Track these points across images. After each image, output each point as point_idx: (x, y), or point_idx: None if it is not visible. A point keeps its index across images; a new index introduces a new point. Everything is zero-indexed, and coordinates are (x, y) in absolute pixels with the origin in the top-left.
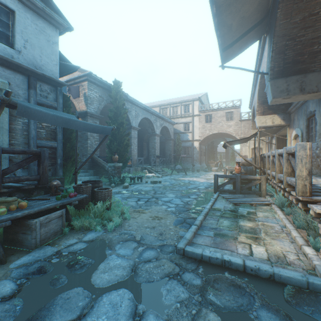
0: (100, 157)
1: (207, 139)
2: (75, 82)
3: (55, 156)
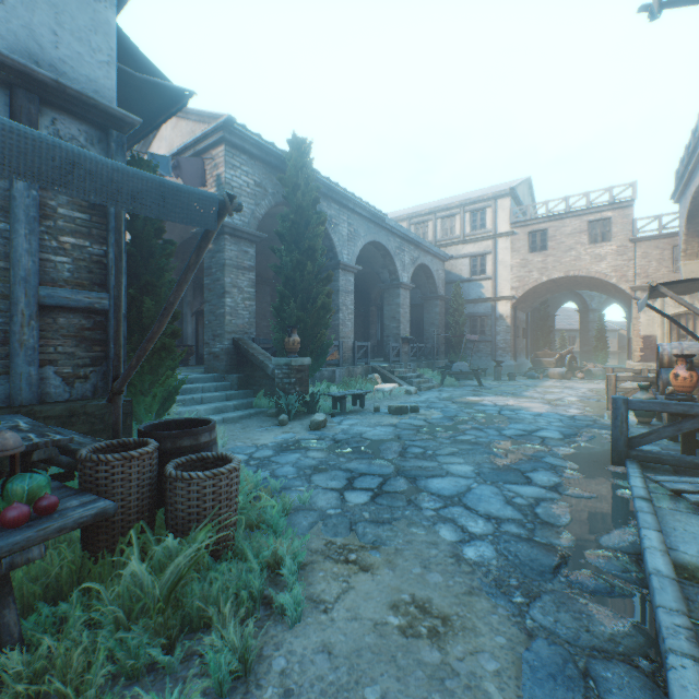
0: (257, 340)
1: (534, 294)
2: (197, 151)
3: (104, 337)
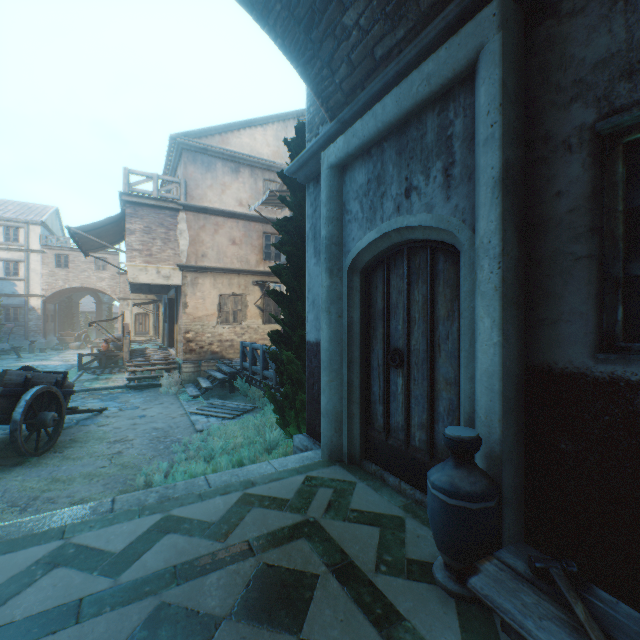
0: None
1: (61, 293)
2: None
3: None
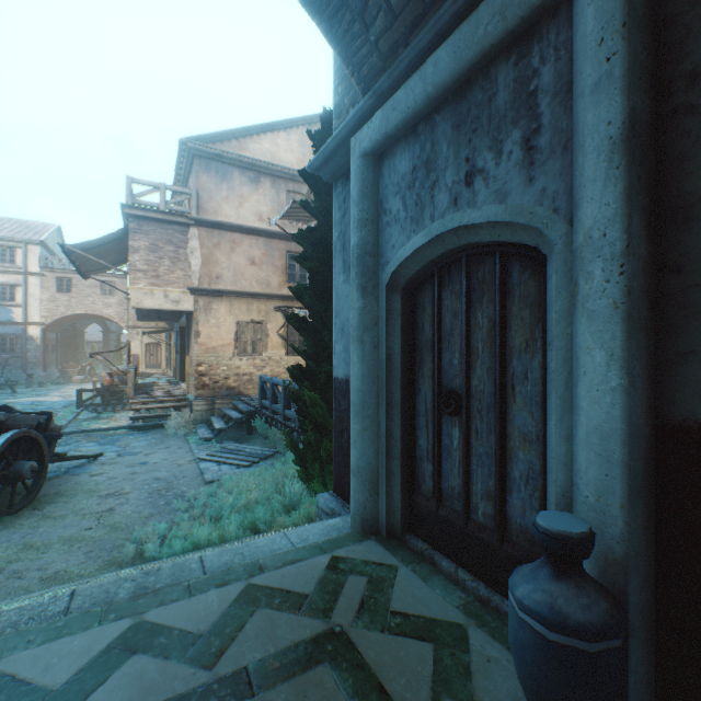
0: None
1: (63, 321)
2: None
3: None
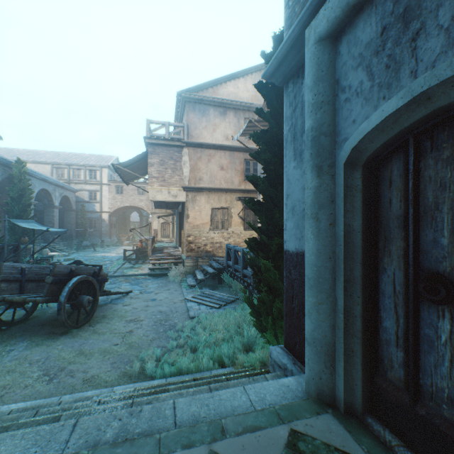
0: None
1: (119, 210)
2: None
3: None
